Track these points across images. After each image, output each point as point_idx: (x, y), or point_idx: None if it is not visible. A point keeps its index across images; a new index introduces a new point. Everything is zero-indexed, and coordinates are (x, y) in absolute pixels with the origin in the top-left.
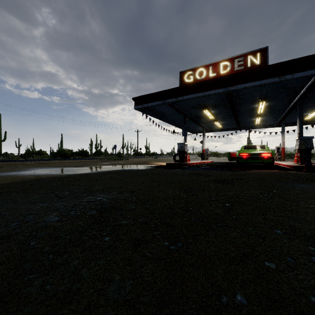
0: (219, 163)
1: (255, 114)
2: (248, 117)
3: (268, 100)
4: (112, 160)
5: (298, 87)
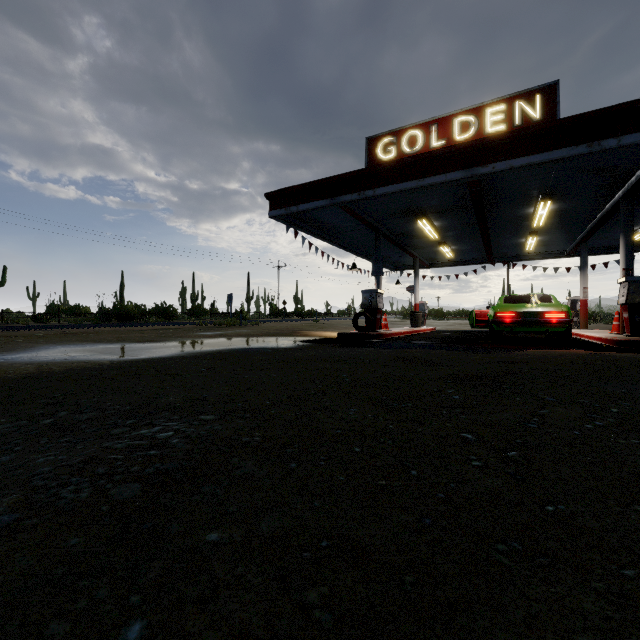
0: (450, 333)
1: (526, 229)
2: (511, 237)
3: (557, 198)
4: (224, 326)
5: (626, 168)
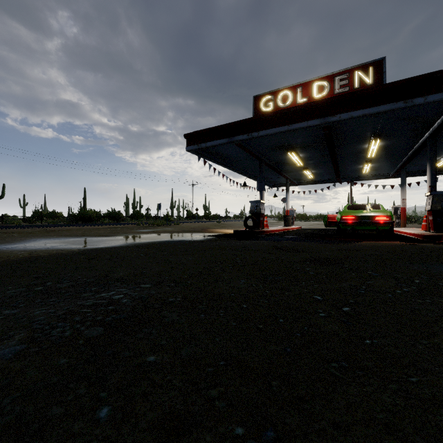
0: (311, 230)
1: (363, 159)
2: (353, 164)
3: (384, 138)
4: (155, 225)
5: (431, 117)
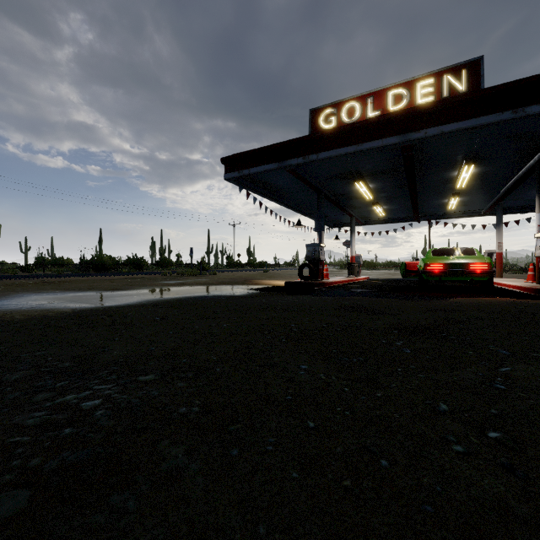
0: (382, 282)
1: (449, 191)
2: (436, 197)
3: (479, 162)
4: (186, 275)
5: None
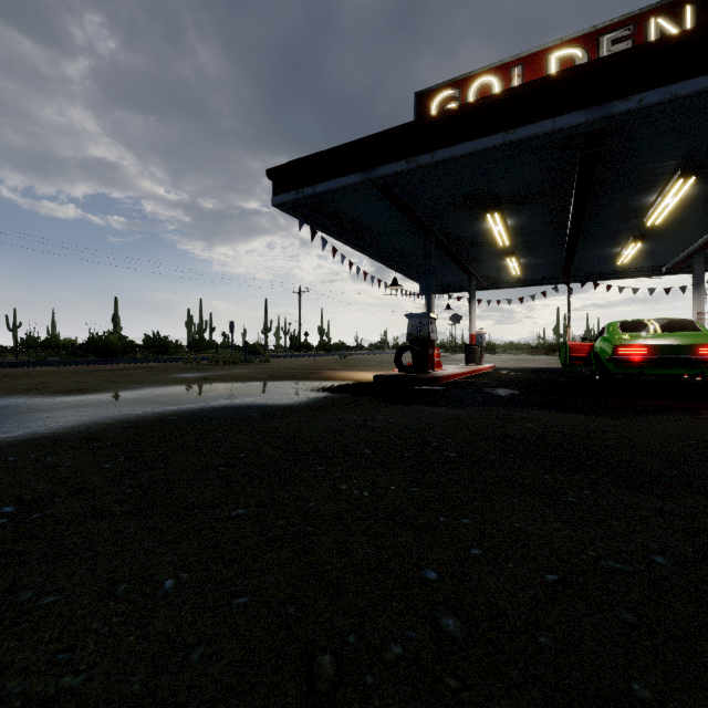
0: (521, 373)
1: (629, 232)
2: (604, 244)
3: (700, 176)
4: (222, 363)
5: None
